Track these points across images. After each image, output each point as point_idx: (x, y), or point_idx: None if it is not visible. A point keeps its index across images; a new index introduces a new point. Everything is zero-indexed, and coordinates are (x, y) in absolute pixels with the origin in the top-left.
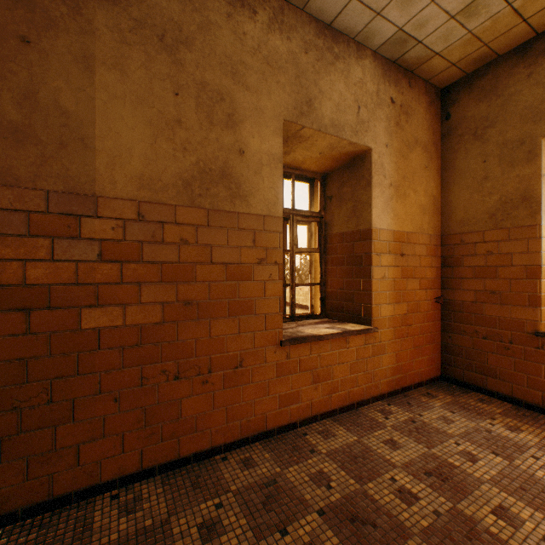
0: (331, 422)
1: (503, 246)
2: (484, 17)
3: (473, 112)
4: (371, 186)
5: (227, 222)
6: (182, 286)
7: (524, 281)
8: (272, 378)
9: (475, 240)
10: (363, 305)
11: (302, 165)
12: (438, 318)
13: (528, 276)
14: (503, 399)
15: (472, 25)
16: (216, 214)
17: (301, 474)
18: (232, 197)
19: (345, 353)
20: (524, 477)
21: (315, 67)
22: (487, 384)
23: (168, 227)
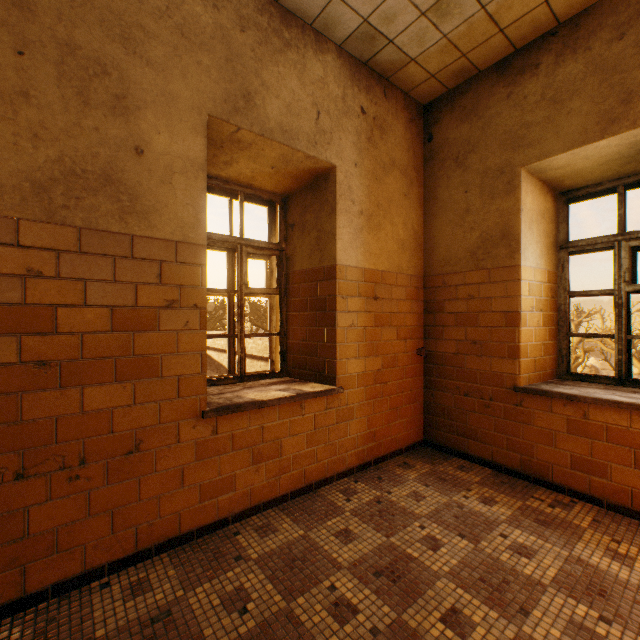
0: (277, 513)
1: (484, 289)
2: (459, 19)
3: (455, 135)
4: (336, 212)
5: (115, 248)
6: (31, 339)
7: (504, 329)
8: (189, 463)
9: (457, 282)
10: (327, 360)
11: (254, 182)
12: (421, 373)
13: (507, 323)
14: (484, 465)
15: (446, 28)
16: (95, 235)
17: (210, 596)
18: (122, 212)
19: (299, 422)
20: (488, 563)
21: (256, 52)
22: (469, 448)
23: (3, 251)
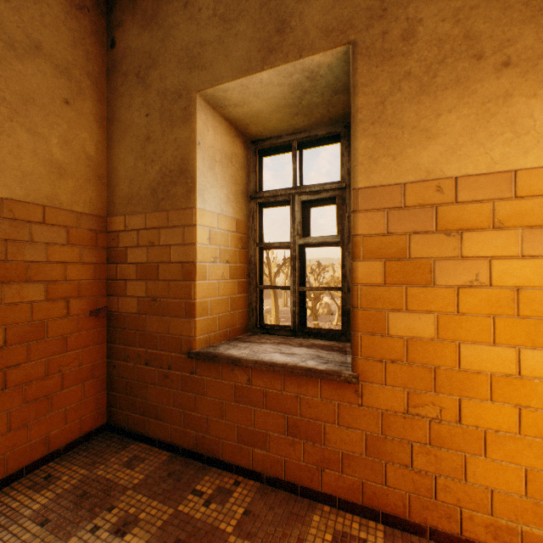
0: None
1: (164, 235)
2: None
3: (138, 43)
4: None
5: None
6: None
7: (182, 283)
8: None
9: (139, 226)
10: None
11: None
12: (102, 340)
13: (185, 276)
14: (164, 447)
15: None
16: None
17: None
18: None
19: None
20: None
21: None
22: (150, 429)
23: None
